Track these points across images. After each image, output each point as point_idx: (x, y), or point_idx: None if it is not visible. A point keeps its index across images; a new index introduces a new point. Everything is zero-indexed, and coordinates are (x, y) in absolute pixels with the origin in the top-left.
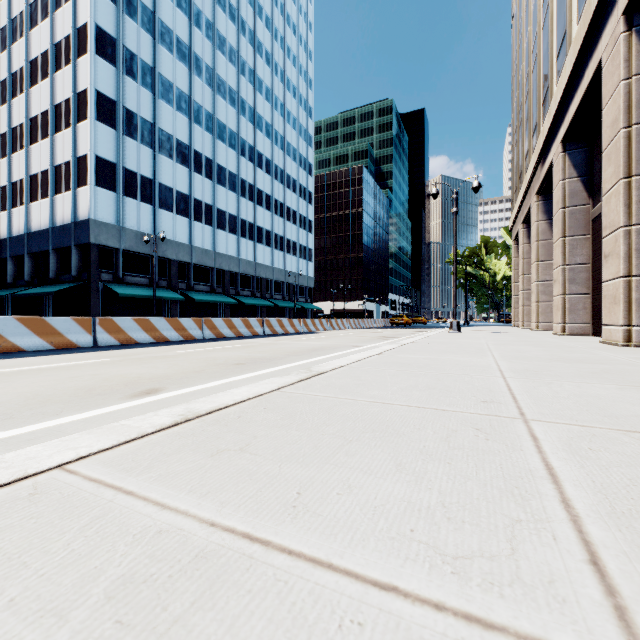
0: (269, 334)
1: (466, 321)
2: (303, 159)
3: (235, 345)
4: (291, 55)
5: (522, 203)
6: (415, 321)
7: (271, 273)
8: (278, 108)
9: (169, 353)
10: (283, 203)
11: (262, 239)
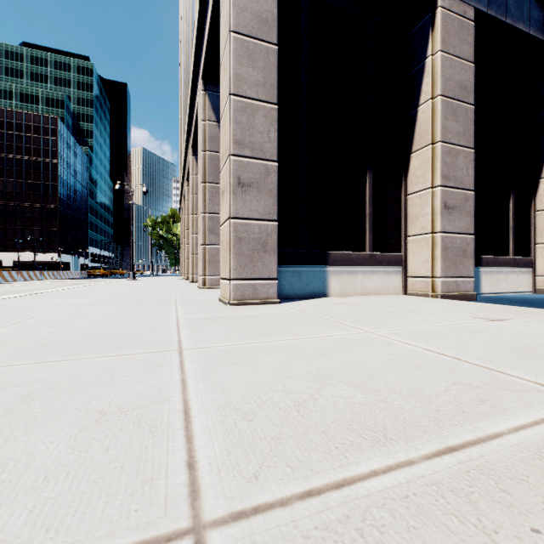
0: None
1: (152, 273)
2: None
3: None
4: None
5: (181, 200)
6: (113, 273)
7: None
8: None
9: None
10: None
11: None
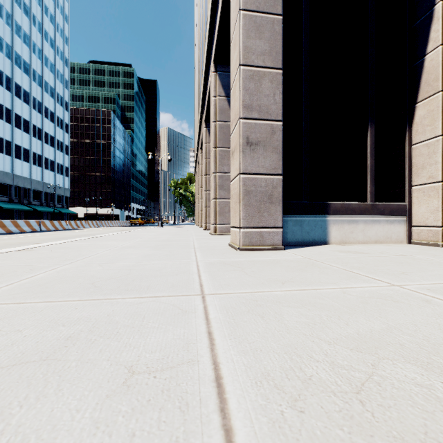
0: (45, 230)
1: (175, 222)
2: (60, 97)
3: (35, 235)
4: (49, 13)
5: (196, 165)
6: (147, 222)
7: (29, 183)
8: (36, 52)
9: (2, 238)
10: (41, 129)
11: (20, 155)
